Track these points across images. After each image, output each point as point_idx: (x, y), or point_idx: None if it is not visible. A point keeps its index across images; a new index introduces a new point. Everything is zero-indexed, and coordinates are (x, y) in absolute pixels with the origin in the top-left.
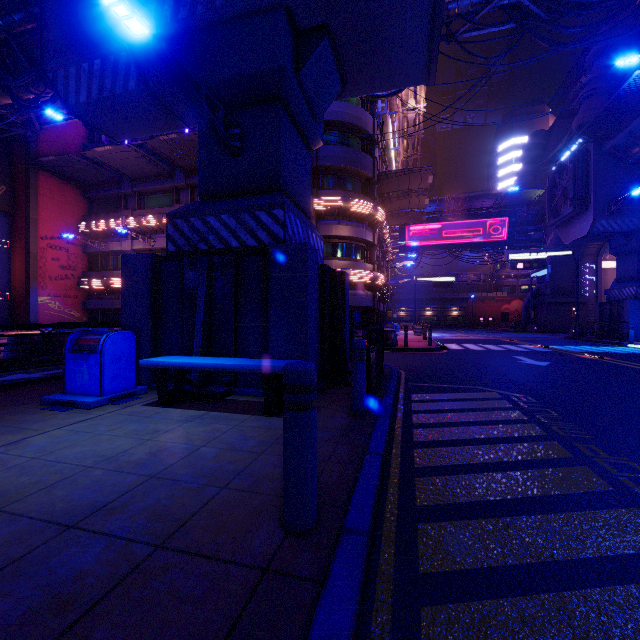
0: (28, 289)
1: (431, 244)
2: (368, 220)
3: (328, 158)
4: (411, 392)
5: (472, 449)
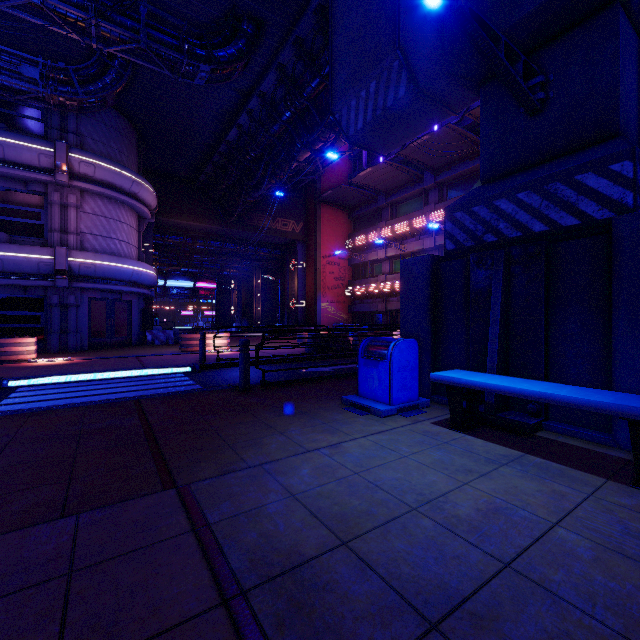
0: (315, 298)
1: None
2: None
3: None
4: None
5: None
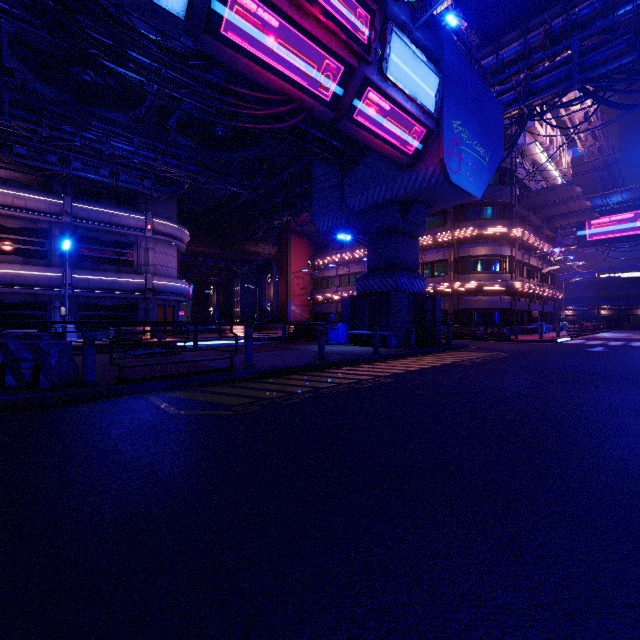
0: (287, 302)
1: (620, 236)
2: (505, 238)
3: None
4: (455, 351)
5: (438, 357)
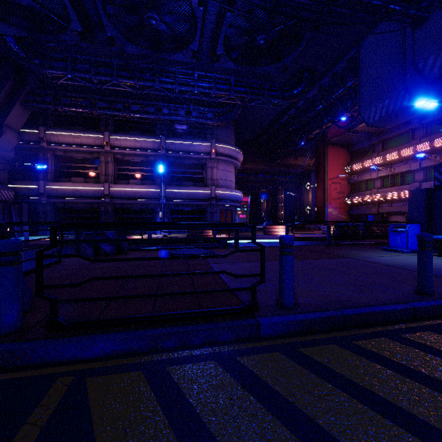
0: (324, 205)
1: None
2: None
3: None
4: None
5: None
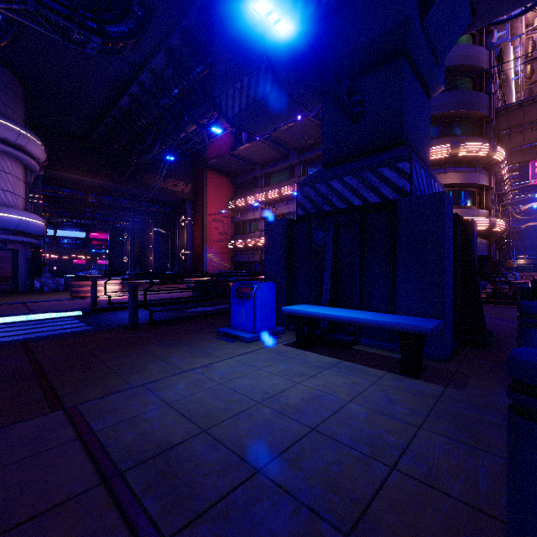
0: (202, 249)
1: None
2: (482, 163)
3: (432, 108)
4: None
5: None
